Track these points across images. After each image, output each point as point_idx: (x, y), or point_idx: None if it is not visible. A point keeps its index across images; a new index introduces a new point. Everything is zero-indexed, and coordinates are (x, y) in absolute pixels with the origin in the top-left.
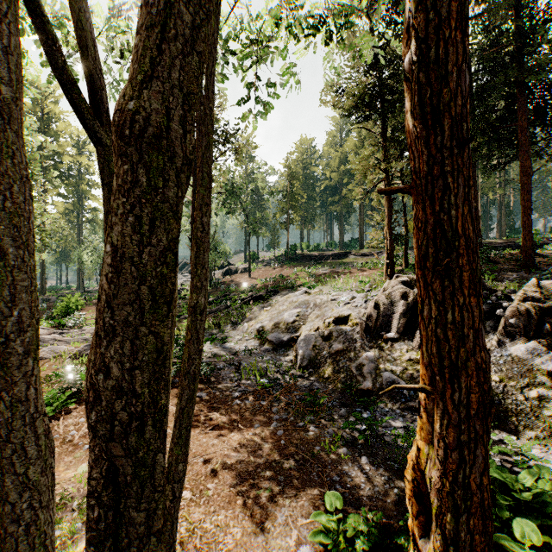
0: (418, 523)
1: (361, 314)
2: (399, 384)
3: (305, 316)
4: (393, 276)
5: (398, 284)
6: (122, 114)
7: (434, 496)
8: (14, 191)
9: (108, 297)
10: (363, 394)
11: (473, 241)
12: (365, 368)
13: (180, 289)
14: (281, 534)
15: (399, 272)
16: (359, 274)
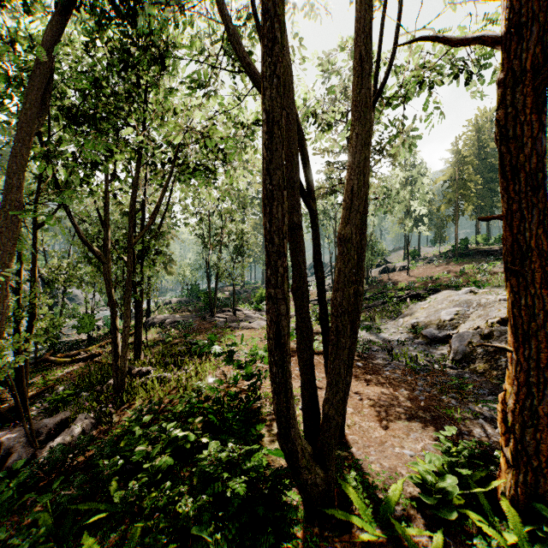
0: (504, 438)
1: None
2: None
3: (465, 316)
4: None
5: None
6: (340, 235)
7: (509, 415)
8: (302, 249)
9: (336, 281)
10: None
11: (545, 252)
12: None
13: None
14: (412, 442)
15: None
16: None
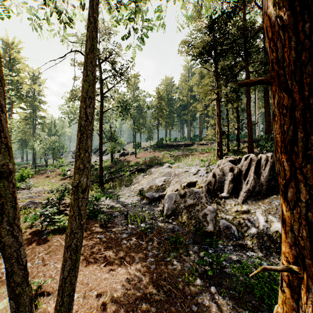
0: None
1: (204, 180)
2: (231, 228)
3: (169, 182)
4: (222, 157)
5: (227, 162)
6: None
7: None
8: None
9: None
10: (207, 234)
11: None
12: (208, 217)
13: (94, 164)
14: None
15: (224, 154)
16: (200, 155)
